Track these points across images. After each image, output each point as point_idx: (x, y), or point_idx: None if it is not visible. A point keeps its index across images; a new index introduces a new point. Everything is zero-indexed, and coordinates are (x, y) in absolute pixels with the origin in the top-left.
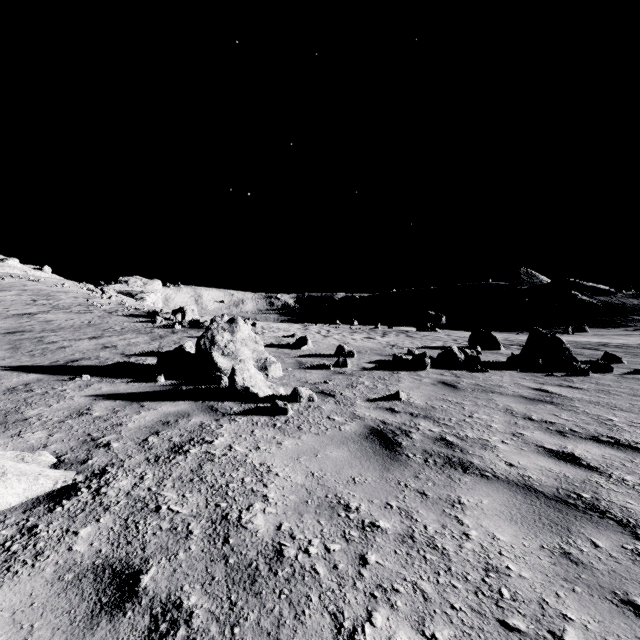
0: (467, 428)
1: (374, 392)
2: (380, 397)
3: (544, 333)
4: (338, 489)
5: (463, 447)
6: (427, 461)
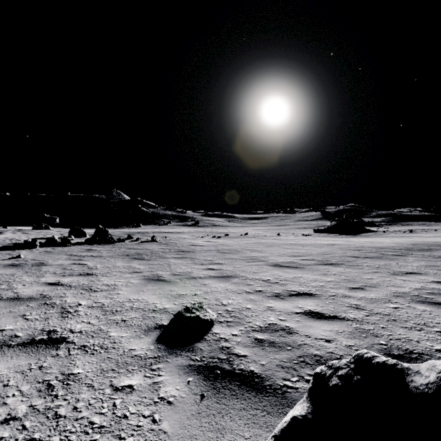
0: (51, 260)
1: (5, 257)
2: (9, 258)
3: (102, 228)
4: (0, 273)
5: (47, 263)
6: (33, 266)
